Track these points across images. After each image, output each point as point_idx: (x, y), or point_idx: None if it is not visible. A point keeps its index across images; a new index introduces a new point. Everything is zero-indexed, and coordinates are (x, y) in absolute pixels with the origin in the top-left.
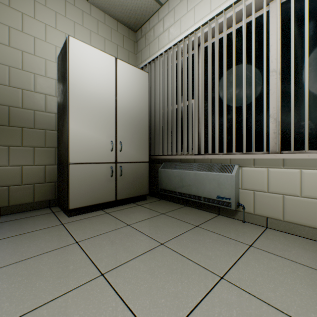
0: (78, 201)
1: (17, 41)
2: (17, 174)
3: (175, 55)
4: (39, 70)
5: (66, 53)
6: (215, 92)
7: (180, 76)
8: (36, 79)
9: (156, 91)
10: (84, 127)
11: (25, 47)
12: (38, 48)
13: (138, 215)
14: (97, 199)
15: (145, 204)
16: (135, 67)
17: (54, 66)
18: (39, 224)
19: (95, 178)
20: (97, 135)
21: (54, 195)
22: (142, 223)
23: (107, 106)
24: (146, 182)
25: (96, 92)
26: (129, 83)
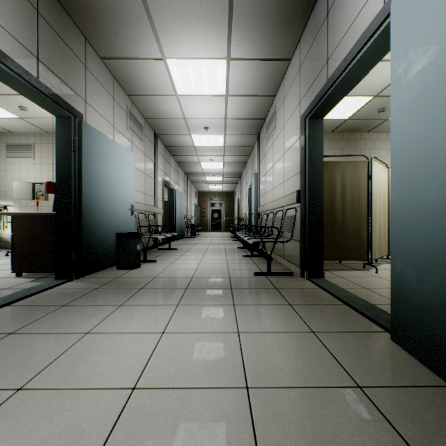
0: None
1: None
2: None
3: None
4: None
5: None
6: None
7: None
8: None
9: None
10: None
11: None
12: None
13: None
14: None
15: None
16: None
17: None
18: None
19: None
20: None
21: None
22: None
23: None
24: None
25: None
26: None
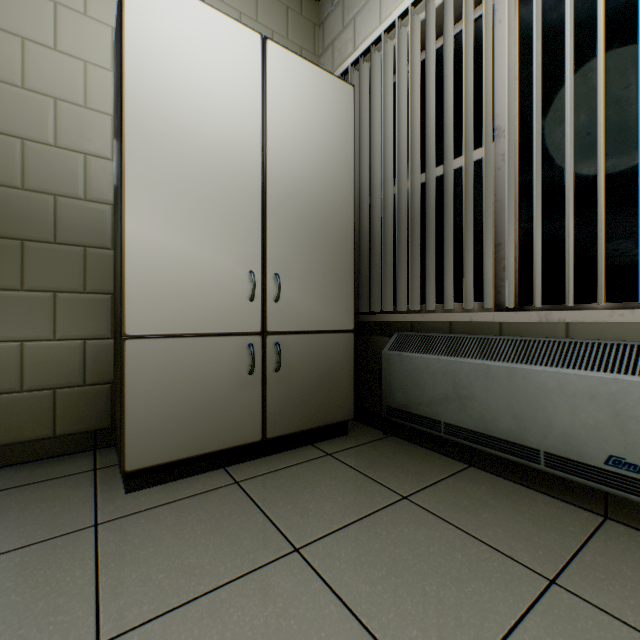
0: (151, 448)
1: (8, 13)
2: (8, 363)
3: (432, 18)
4: (69, 90)
5: (119, 16)
6: (598, 86)
7: (450, 74)
8: (60, 115)
9: (374, 136)
10: (172, 229)
11: (29, 28)
12: (66, 33)
13: (327, 498)
14: (210, 440)
15: (346, 451)
16: (317, 66)
17: (107, 80)
18: (34, 518)
19: (203, 377)
20: (209, 254)
21: (109, 418)
22: (343, 542)
23: (237, 173)
24: (347, 387)
25: (206, 130)
26: (301, 112)
